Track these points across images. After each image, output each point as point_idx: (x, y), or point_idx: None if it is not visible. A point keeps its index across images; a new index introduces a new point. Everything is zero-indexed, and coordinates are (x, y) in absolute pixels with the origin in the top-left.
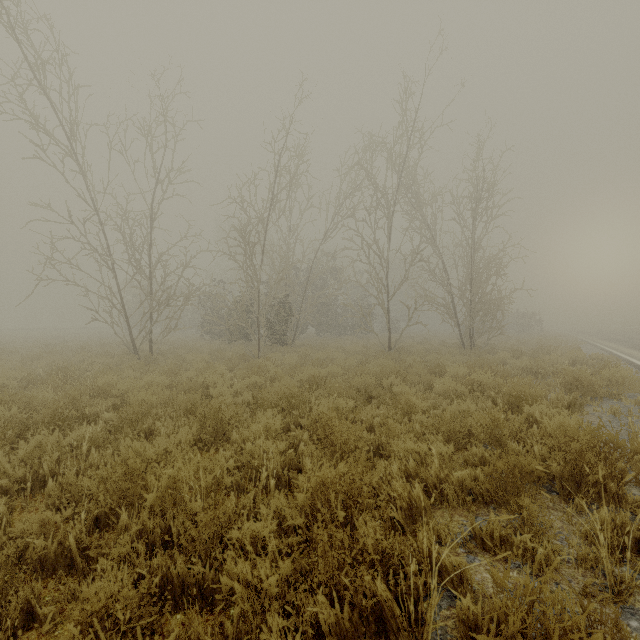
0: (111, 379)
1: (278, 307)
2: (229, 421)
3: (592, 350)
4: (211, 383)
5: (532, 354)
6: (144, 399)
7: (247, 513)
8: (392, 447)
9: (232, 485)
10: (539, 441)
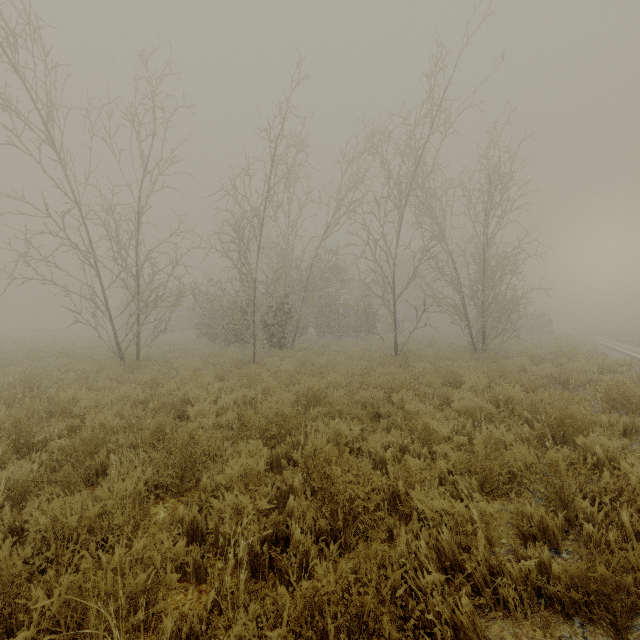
0: (77, 393)
1: (276, 308)
2: (200, 457)
3: (612, 354)
4: (193, 397)
5: (552, 359)
6: (103, 423)
7: (197, 638)
8: (413, 501)
9: (190, 565)
10: (625, 502)
